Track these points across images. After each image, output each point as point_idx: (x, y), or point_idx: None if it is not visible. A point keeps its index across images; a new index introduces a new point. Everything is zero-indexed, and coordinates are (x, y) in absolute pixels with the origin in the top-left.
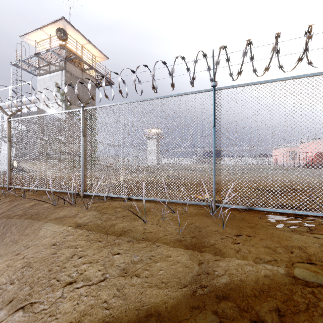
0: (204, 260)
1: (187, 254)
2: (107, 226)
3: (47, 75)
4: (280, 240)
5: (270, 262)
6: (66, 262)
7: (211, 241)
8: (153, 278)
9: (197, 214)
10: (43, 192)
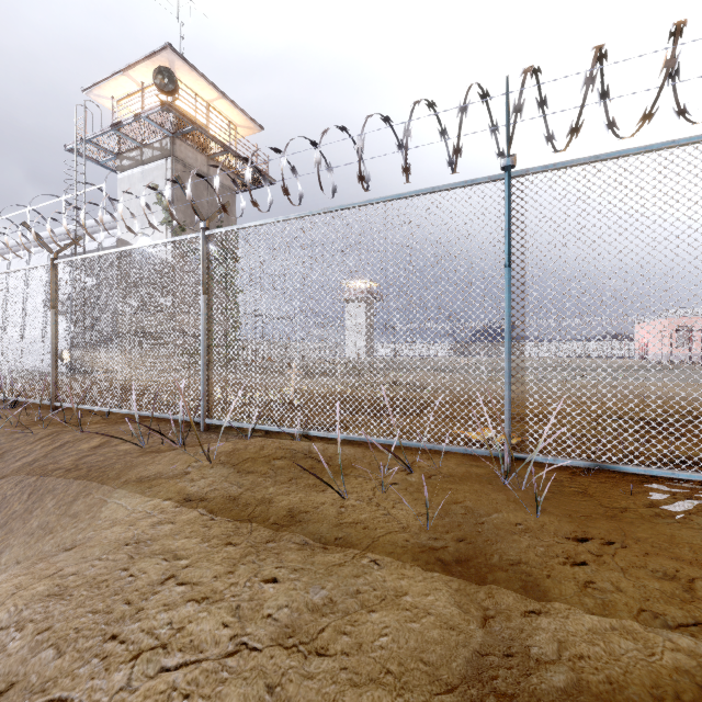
0: (495, 610)
1: (450, 589)
2: (253, 504)
3: (136, 170)
4: (699, 559)
5: (685, 625)
6: (149, 597)
7: (509, 555)
8: (363, 658)
9: (466, 478)
10: (121, 417)
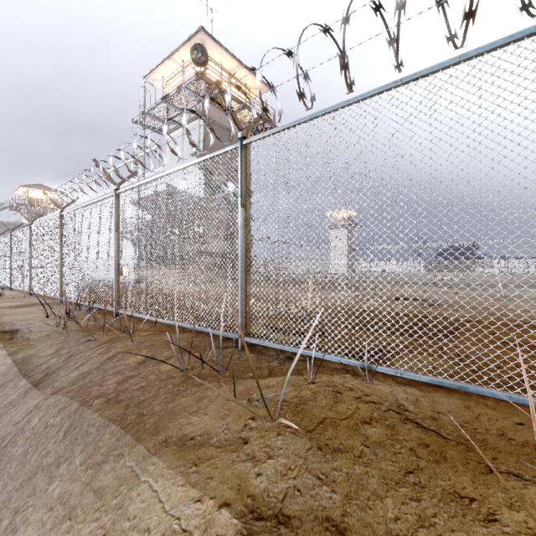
0: None
1: None
2: None
3: (178, 131)
4: None
5: None
6: None
7: None
8: None
9: None
10: (166, 326)
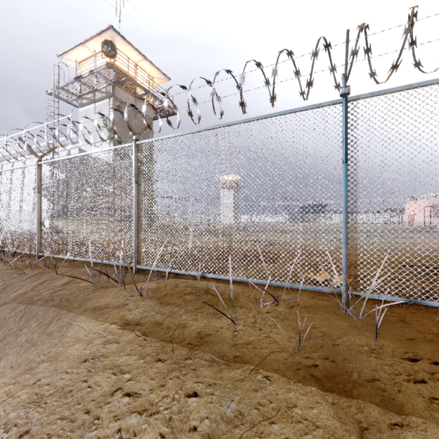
0: (367, 422)
1: (327, 403)
2: (172, 327)
3: (90, 106)
4: None
5: None
6: (102, 407)
7: (364, 372)
8: None
9: (317, 309)
10: (82, 263)
